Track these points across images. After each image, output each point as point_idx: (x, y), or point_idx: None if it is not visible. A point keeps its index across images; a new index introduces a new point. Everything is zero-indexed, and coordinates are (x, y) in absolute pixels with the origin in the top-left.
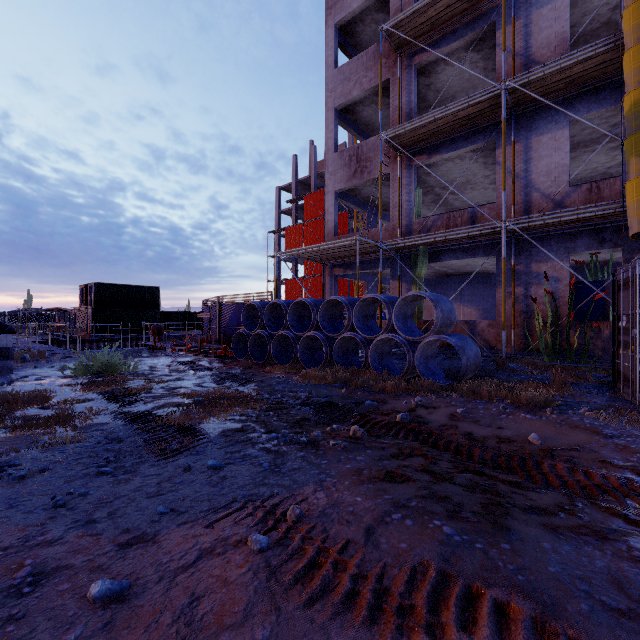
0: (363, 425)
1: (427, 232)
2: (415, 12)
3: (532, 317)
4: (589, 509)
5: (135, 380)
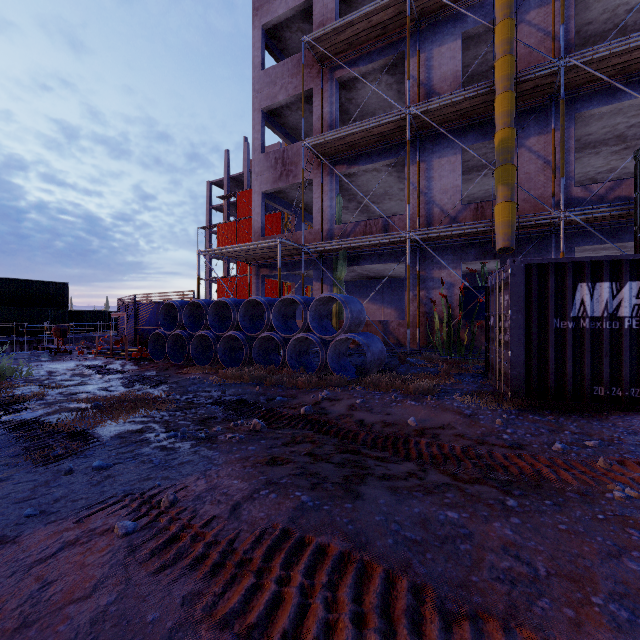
0: (268, 419)
1: (347, 237)
2: (334, 30)
3: (433, 317)
4: (430, 472)
5: (26, 387)
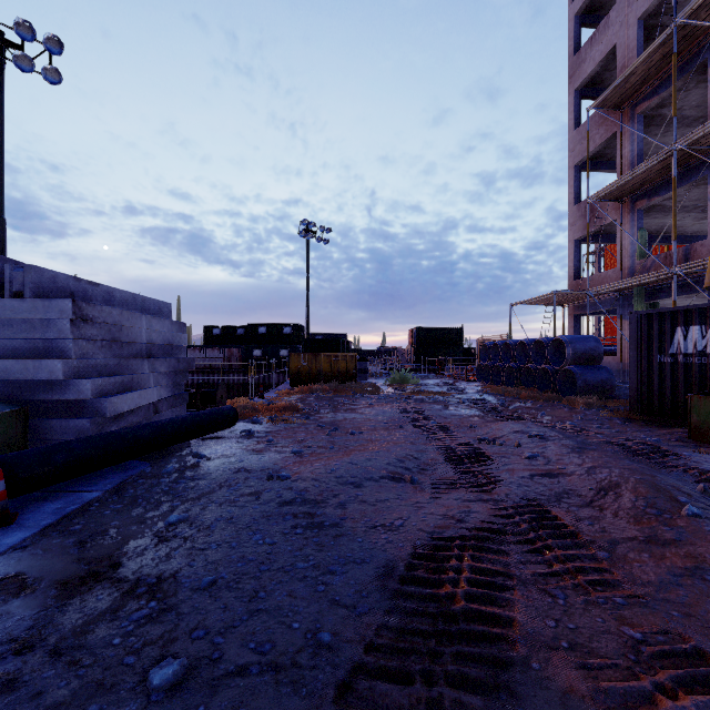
0: (477, 404)
1: (647, 272)
2: (616, 87)
3: None
4: (491, 418)
5: (411, 386)
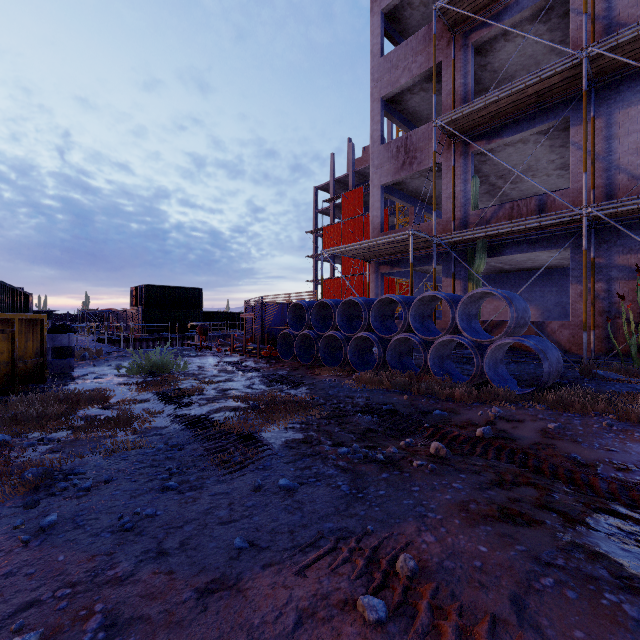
0: (440, 440)
1: (486, 224)
2: None
3: (616, 317)
4: None
5: (186, 380)
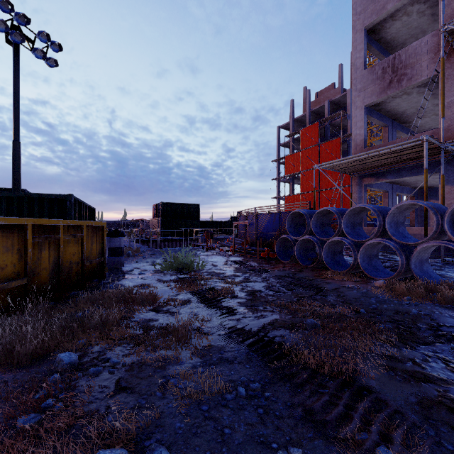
0: None
1: None
2: None
3: None
4: None
5: (212, 279)
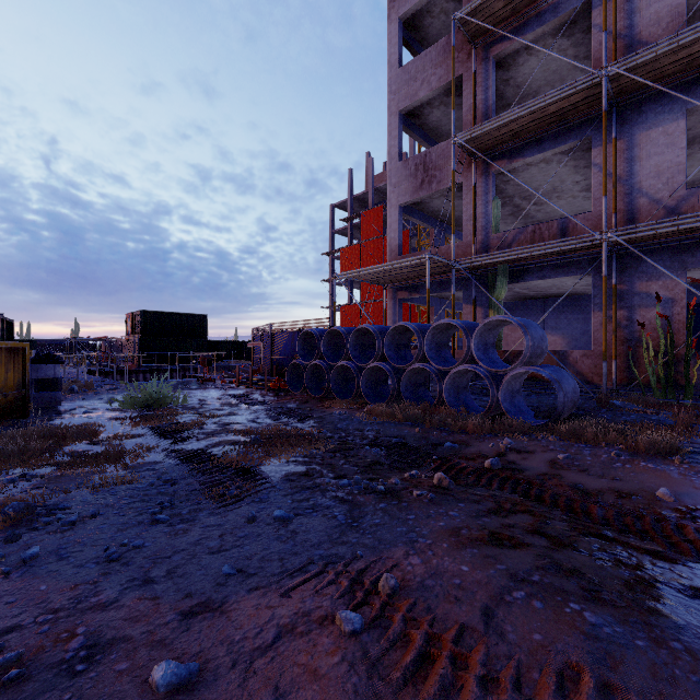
0: (446, 471)
1: (507, 248)
2: None
3: (638, 346)
4: None
5: (185, 414)
